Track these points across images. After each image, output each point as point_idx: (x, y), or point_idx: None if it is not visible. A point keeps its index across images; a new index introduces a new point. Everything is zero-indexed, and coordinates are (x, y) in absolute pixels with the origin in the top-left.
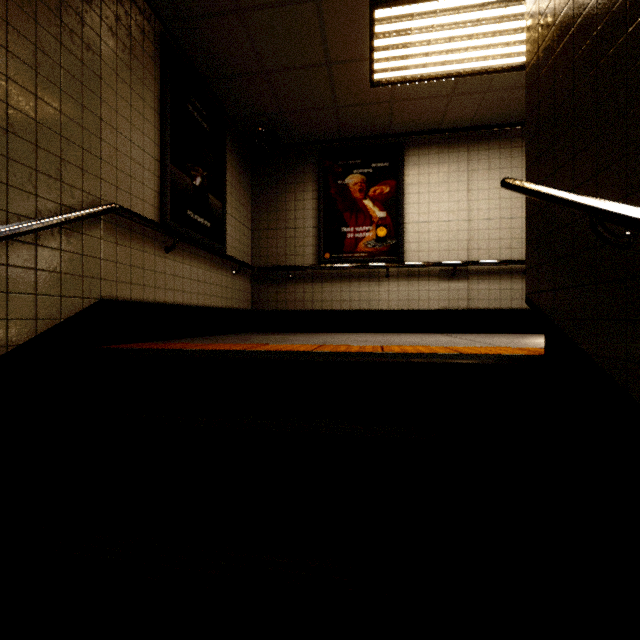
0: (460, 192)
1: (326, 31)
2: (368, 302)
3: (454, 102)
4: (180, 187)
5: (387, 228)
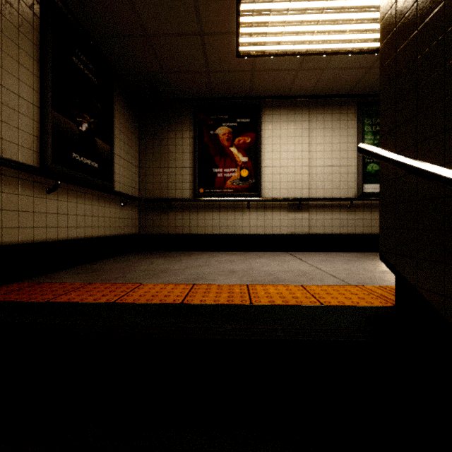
0: (303, 144)
1: (199, 3)
2: (234, 228)
3: (300, 75)
4: (64, 132)
5: (248, 170)
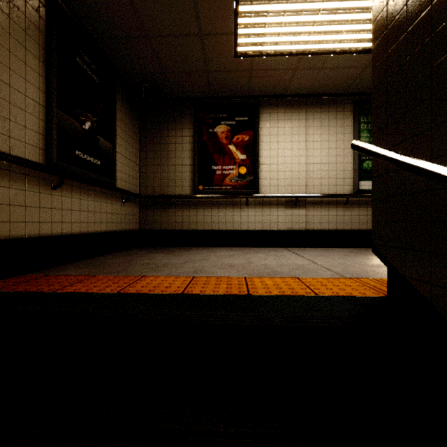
0: (300, 142)
1: (198, 5)
2: (232, 224)
3: (297, 74)
4: (68, 130)
5: (247, 167)
